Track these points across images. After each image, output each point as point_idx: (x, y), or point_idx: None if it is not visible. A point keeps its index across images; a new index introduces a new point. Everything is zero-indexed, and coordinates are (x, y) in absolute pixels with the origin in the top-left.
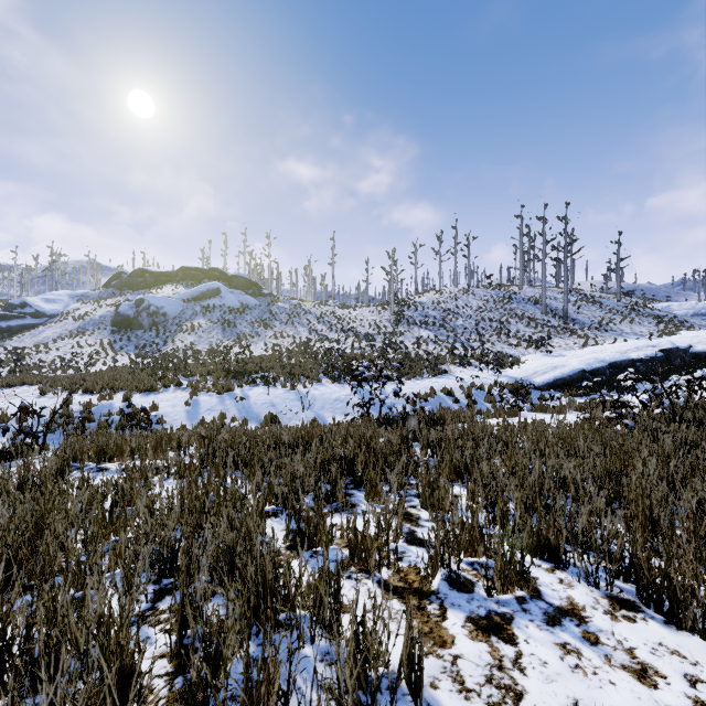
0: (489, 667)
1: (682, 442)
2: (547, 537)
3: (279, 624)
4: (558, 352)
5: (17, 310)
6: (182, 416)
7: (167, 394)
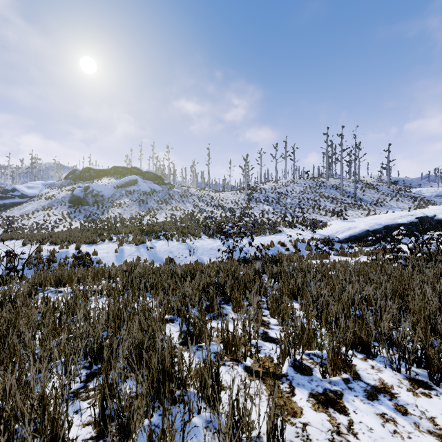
0: (330, 433)
1: (438, 274)
2: (361, 336)
3: (175, 399)
4: (351, 219)
5: (9, 193)
6: (113, 259)
7: (103, 245)
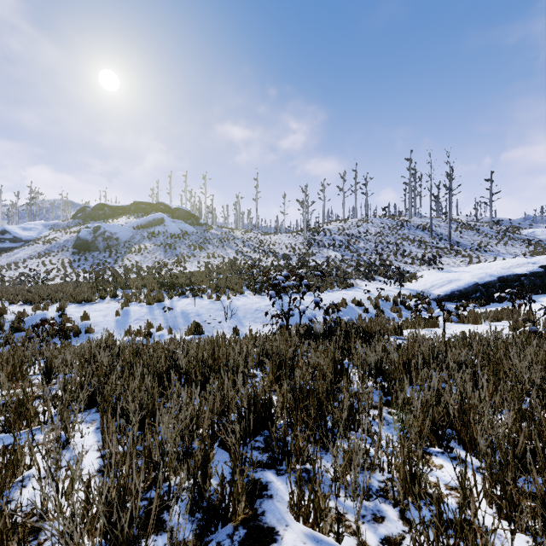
0: None
1: None
2: None
3: None
4: (448, 269)
5: None
6: (111, 325)
7: (101, 304)
